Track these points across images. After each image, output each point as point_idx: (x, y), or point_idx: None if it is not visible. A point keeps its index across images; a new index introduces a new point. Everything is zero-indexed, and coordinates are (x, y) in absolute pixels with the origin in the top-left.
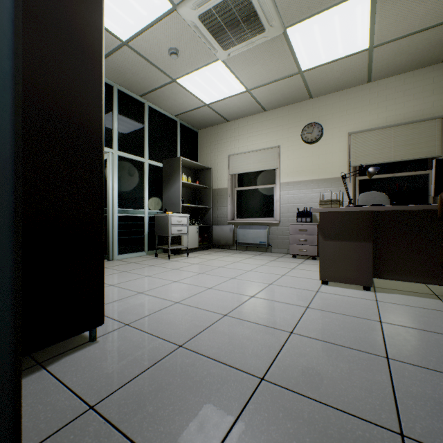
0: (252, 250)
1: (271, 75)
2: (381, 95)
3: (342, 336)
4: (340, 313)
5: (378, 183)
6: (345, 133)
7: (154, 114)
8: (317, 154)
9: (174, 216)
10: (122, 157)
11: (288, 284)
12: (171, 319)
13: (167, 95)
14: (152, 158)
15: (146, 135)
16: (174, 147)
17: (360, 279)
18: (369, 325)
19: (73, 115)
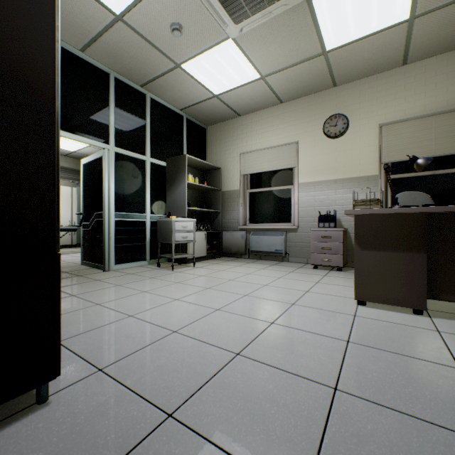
0: (266, 259)
1: (290, 57)
2: (418, 80)
3: (414, 398)
4: (397, 353)
5: (415, 182)
6: (375, 125)
7: (156, 107)
8: (341, 149)
9: (178, 220)
10: (120, 154)
11: (315, 305)
12: (163, 360)
13: (171, 85)
14: (155, 157)
15: (148, 130)
16: (179, 145)
17: (410, 300)
18: (446, 376)
19: (1, 59)
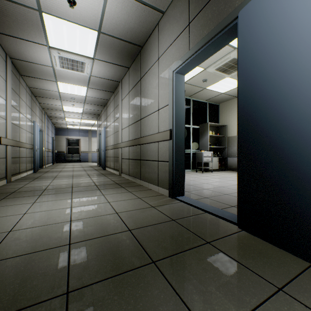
0: None
1: None
2: None
3: None
4: None
5: None
6: None
7: (194, 103)
8: None
9: (204, 152)
10: None
11: None
12: (203, 185)
13: (201, 94)
14: (194, 124)
15: (191, 114)
16: (205, 117)
17: None
18: None
19: None
